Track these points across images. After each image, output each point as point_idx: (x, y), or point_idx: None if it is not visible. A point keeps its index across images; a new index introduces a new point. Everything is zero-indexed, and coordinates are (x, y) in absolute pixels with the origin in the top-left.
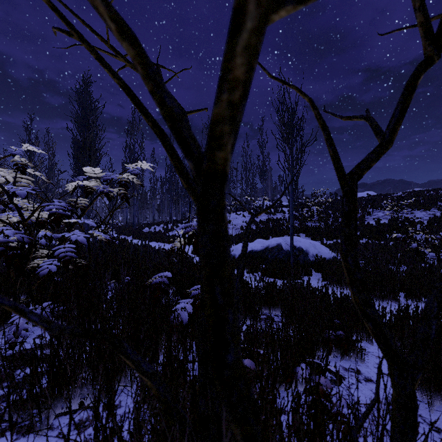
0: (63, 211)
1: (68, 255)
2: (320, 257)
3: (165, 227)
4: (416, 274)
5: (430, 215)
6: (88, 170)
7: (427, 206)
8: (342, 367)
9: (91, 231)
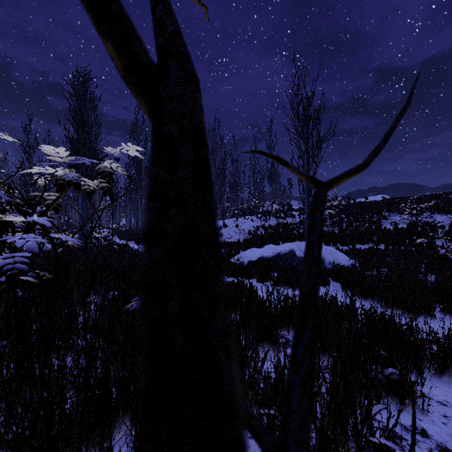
0: (25, 209)
1: (17, 267)
2: (338, 265)
3: None
4: (450, 285)
5: (451, 219)
6: (50, 151)
7: (448, 209)
8: (399, 423)
9: (53, 234)
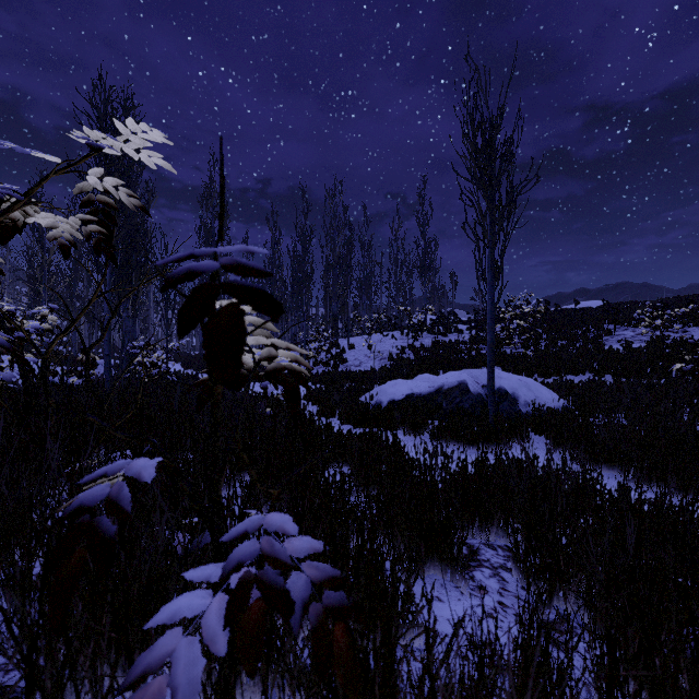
0: None
1: None
2: (542, 407)
3: None
4: None
5: None
6: None
7: None
8: None
9: None
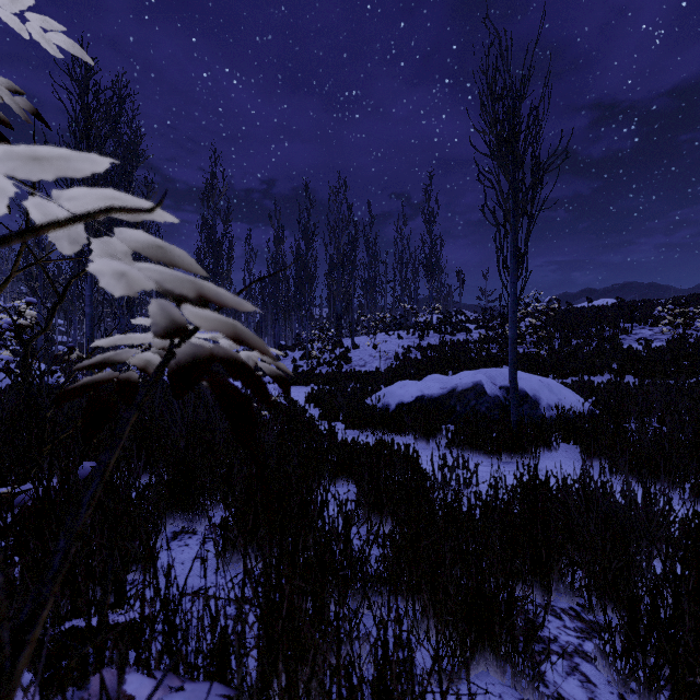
0: None
1: None
2: (569, 411)
3: None
4: None
5: None
6: None
7: None
8: None
9: None
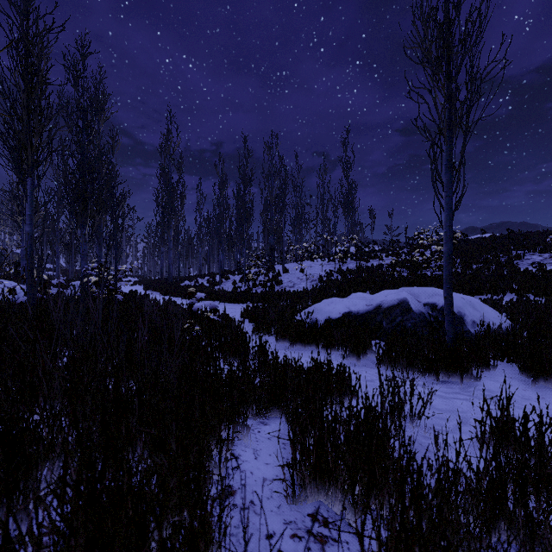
0: None
1: None
2: (498, 328)
3: (211, 280)
4: None
5: None
6: None
7: None
8: None
9: None
